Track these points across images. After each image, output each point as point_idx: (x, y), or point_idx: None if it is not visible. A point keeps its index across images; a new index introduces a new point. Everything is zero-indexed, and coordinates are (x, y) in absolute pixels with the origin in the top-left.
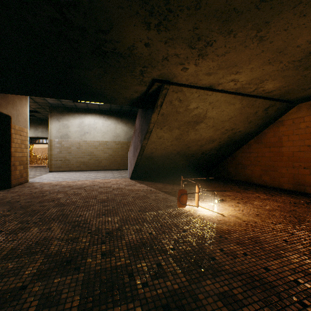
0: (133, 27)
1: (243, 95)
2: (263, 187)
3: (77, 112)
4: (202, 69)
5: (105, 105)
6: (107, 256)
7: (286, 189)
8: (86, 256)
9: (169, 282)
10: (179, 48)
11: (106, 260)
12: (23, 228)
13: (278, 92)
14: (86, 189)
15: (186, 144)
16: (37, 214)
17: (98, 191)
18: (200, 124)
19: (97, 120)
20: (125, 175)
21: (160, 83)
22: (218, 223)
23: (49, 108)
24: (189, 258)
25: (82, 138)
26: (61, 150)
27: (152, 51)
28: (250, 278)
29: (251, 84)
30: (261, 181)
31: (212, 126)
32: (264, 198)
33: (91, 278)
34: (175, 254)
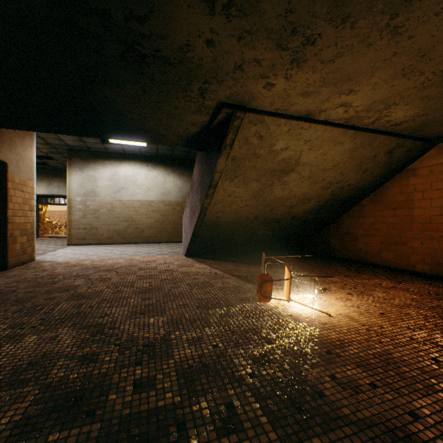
0: (187, 10)
1: (357, 129)
2: (384, 269)
3: (108, 159)
4: (296, 85)
5: (149, 148)
6: (143, 389)
7: (420, 272)
8: (108, 389)
9: (248, 442)
10: (261, 49)
11: (141, 397)
12: (12, 337)
13: (411, 124)
14: (119, 271)
15: (269, 204)
16: (40, 311)
17: (136, 275)
18: (291, 174)
19: (138, 170)
20: (178, 250)
21: (230, 110)
22: (322, 328)
23: (68, 153)
24: (280, 393)
25: (115, 196)
26: (86, 213)
27: (218, 54)
28: (387, 433)
29: (371, 112)
30: (380, 259)
31: (307, 177)
32: (388, 285)
33: (112, 432)
34: (256, 386)
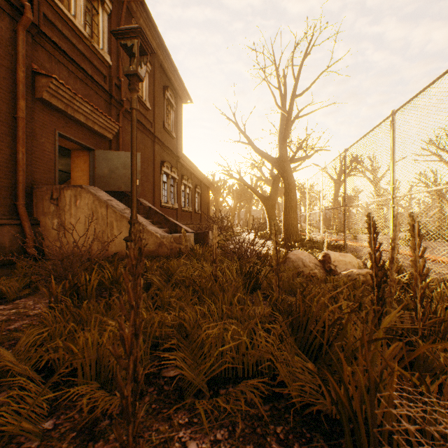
0: None
1: None
2: None
3: None
4: None
5: None
6: None
7: None
8: None
9: None
10: None
11: None
12: None
13: (65, 170)
14: None
15: None
16: None
17: None
18: None
19: None
20: None
21: None
22: None
23: None
24: None
25: None
26: None
27: None
28: None
29: None
30: None
31: None
32: None
33: None
34: None
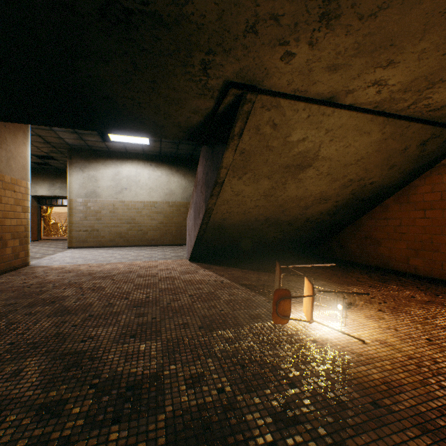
0: None
1: (388, 116)
2: (412, 278)
3: (110, 158)
4: (322, 55)
5: (152, 147)
6: None
7: None
8: None
9: None
10: None
11: None
12: None
13: None
14: (116, 279)
15: (281, 205)
16: (12, 332)
17: (134, 284)
18: (307, 170)
19: (141, 170)
20: (182, 254)
21: (239, 91)
22: (358, 361)
23: (69, 152)
24: None
25: (118, 197)
26: (87, 215)
27: (224, 7)
28: None
29: (409, 92)
30: (407, 266)
31: (326, 174)
32: (423, 299)
33: None
34: None
